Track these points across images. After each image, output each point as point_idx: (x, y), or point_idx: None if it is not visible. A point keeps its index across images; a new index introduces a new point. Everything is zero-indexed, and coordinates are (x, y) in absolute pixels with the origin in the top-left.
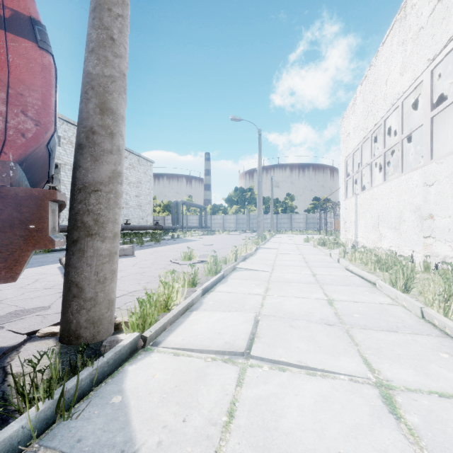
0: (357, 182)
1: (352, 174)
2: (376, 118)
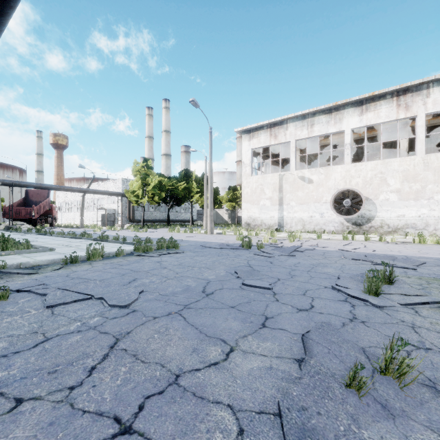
0: (61, 208)
1: (61, 207)
2: (67, 200)
